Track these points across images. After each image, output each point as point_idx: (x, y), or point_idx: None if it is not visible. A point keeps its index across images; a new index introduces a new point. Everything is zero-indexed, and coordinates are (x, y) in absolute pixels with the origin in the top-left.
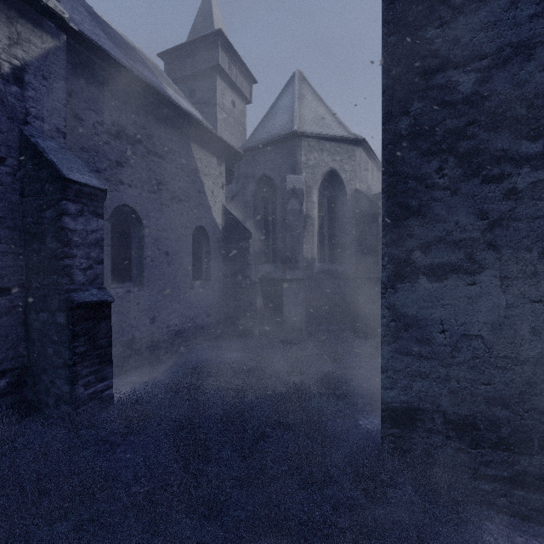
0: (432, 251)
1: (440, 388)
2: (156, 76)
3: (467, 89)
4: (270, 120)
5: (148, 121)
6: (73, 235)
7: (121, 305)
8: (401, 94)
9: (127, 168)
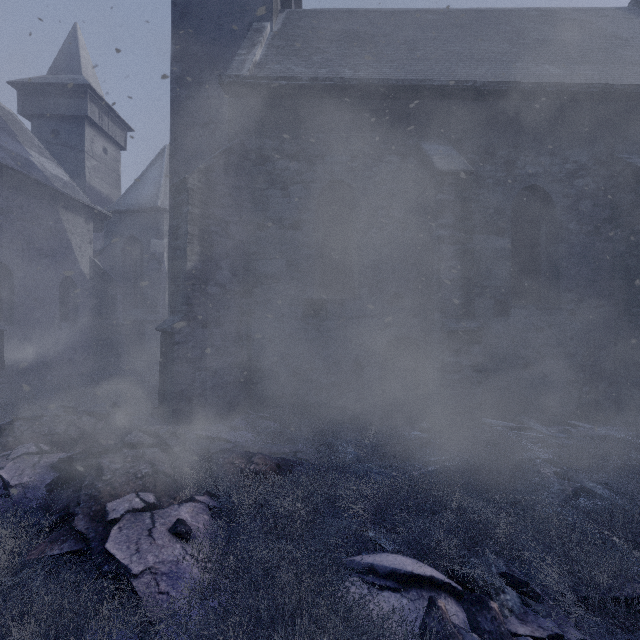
0: None
1: None
2: (19, 141)
3: None
4: (140, 188)
5: (18, 194)
6: None
7: None
8: None
9: (0, 233)
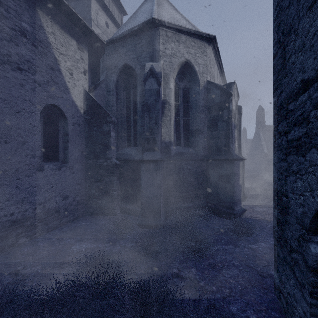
0: None
1: None
2: None
3: None
4: (132, 20)
5: None
6: None
7: None
8: None
9: None
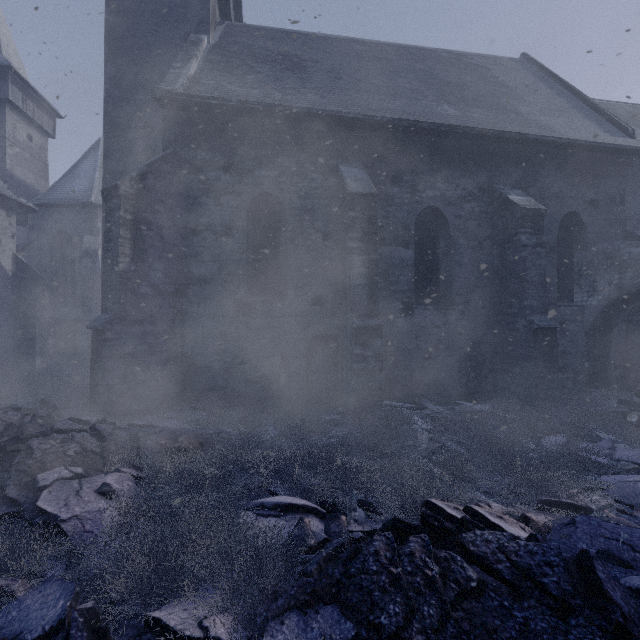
0: None
1: None
2: None
3: None
4: (71, 181)
5: None
6: None
7: None
8: None
9: None
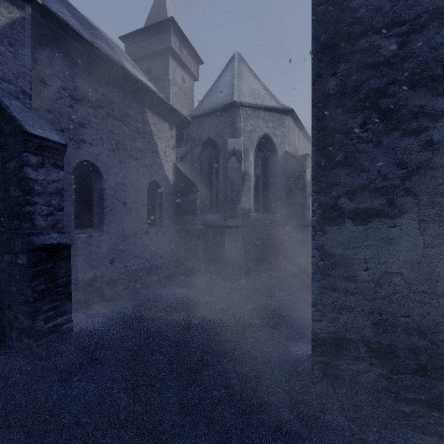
0: (356, 197)
1: (364, 320)
2: (116, 53)
3: (388, 52)
4: (214, 93)
5: (108, 89)
6: (34, 184)
7: (83, 248)
8: (329, 58)
9: (89, 129)
